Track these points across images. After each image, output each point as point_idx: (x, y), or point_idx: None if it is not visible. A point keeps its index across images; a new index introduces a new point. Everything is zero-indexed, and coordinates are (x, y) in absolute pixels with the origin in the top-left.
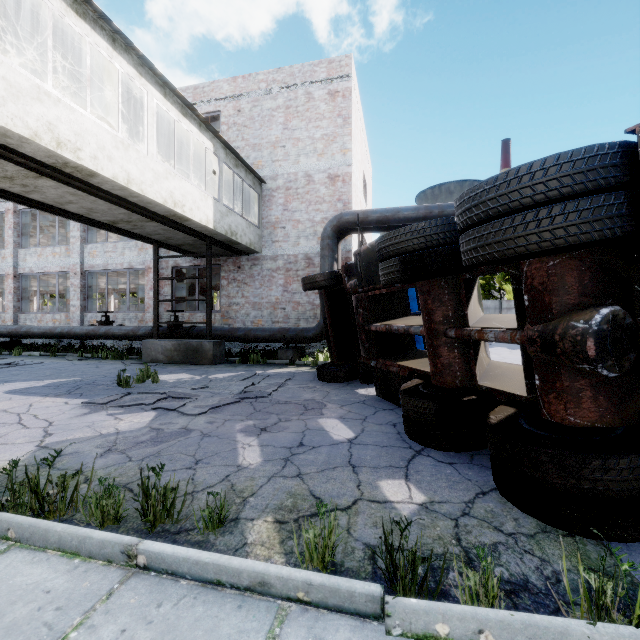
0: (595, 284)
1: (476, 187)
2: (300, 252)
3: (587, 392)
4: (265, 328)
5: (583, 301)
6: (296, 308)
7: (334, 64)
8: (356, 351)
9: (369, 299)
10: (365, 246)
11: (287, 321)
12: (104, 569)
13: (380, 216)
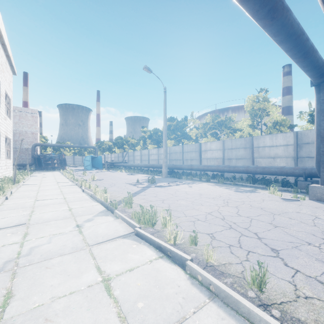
0: (59, 160)
1: (53, 156)
2: (24, 147)
3: (59, 165)
4: (17, 163)
5: (59, 161)
6: (22, 159)
7: (33, 110)
8: (42, 166)
9: (45, 159)
10: (44, 154)
11: (20, 162)
12: (34, 172)
13: (45, 145)
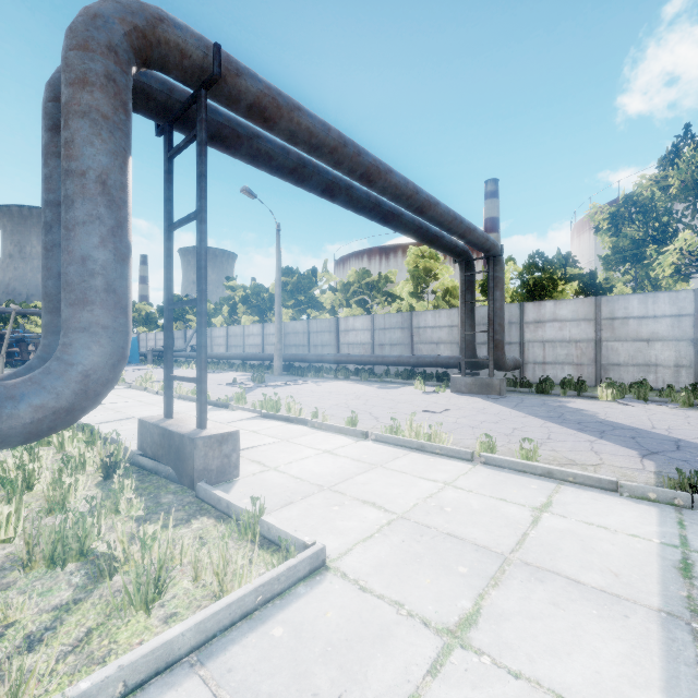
0: None
1: (28, 336)
2: None
3: None
4: None
5: None
6: None
7: None
8: None
9: (1, 344)
10: (1, 332)
11: None
12: None
13: None
